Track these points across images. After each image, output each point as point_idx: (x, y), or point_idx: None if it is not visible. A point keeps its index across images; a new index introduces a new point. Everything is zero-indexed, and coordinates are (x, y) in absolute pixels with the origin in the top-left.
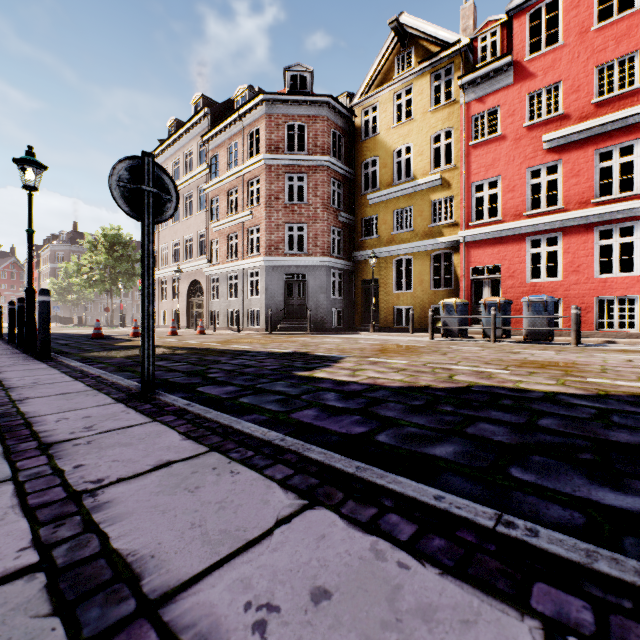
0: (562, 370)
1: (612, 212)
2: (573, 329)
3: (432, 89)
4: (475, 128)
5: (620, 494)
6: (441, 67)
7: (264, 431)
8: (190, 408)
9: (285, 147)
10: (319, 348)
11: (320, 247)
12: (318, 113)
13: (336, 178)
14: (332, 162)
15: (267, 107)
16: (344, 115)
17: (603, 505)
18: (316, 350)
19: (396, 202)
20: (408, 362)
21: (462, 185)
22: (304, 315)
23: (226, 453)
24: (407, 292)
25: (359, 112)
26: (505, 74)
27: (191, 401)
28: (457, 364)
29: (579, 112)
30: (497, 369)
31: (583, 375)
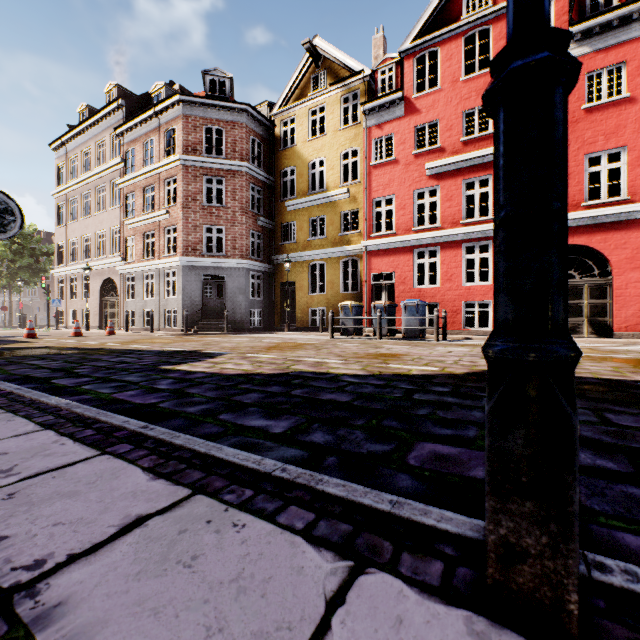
0: (385, 359)
1: (474, 232)
2: (435, 328)
3: (342, 110)
4: (379, 149)
5: (266, 421)
6: (349, 91)
7: (61, 400)
8: (17, 390)
9: (203, 149)
10: (216, 346)
11: (239, 250)
12: (237, 119)
13: (255, 184)
14: (251, 168)
15: (184, 108)
16: (263, 124)
17: (245, 425)
18: (210, 348)
19: (311, 211)
20: (276, 356)
21: (365, 200)
22: (223, 315)
23: (17, 413)
24: (321, 294)
25: (278, 122)
26: (398, 107)
27: (36, 389)
28: (313, 357)
29: (452, 147)
30: (337, 360)
31: (392, 362)
